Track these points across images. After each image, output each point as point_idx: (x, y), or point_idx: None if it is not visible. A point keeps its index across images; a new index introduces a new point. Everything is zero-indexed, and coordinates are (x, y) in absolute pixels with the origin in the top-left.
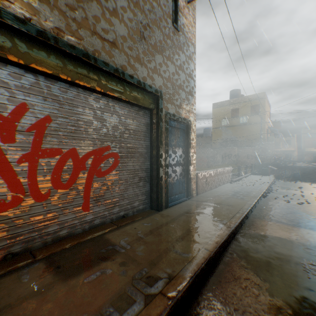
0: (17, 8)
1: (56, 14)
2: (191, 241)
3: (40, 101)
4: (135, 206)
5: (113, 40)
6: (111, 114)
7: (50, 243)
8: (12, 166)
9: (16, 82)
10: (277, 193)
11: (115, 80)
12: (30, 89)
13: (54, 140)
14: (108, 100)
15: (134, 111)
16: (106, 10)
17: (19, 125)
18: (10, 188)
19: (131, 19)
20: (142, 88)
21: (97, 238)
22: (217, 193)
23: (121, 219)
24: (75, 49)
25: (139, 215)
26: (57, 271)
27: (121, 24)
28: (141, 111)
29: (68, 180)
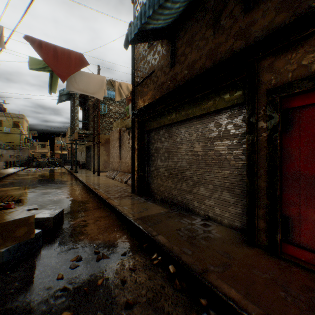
0: None
1: None
2: (4, 174)
3: None
4: None
5: None
6: None
7: None
8: None
9: None
10: (27, 170)
11: None
12: None
13: None
14: None
15: None
16: None
17: None
18: None
19: None
20: None
21: None
22: (1, 171)
23: None
24: None
25: None
26: None
27: None
28: None
29: None
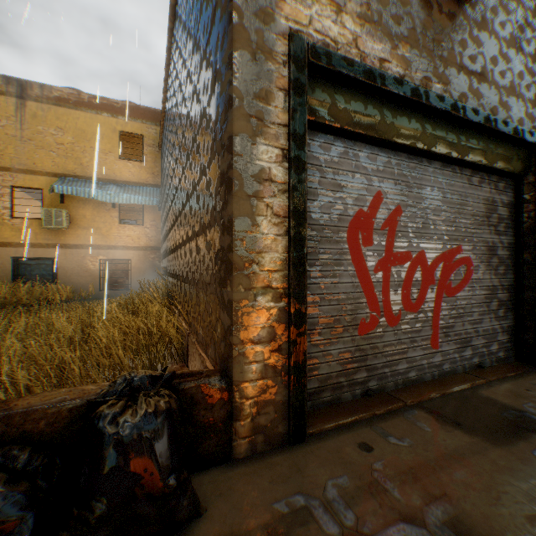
0: (392, 67)
1: (423, 57)
2: None
3: (391, 187)
4: (491, 351)
5: (481, 69)
6: (461, 193)
7: (400, 387)
8: (368, 275)
9: (372, 166)
10: None
11: (475, 136)
12: (382, 171)
13: (403, 240)
14: (458, 172)
15: (490, 183)
16: (472, 23)
17: (374, 222)
18: (367, 304)
19: (501, 22)
20: (517, 139)
21: (468, 394)
22: None
23: (478, 371)
24: (443, 101)
25: (505, 368)
26: (462, 429)
27: (489, 39)
28: (500, 182)
29: (416, 298)
